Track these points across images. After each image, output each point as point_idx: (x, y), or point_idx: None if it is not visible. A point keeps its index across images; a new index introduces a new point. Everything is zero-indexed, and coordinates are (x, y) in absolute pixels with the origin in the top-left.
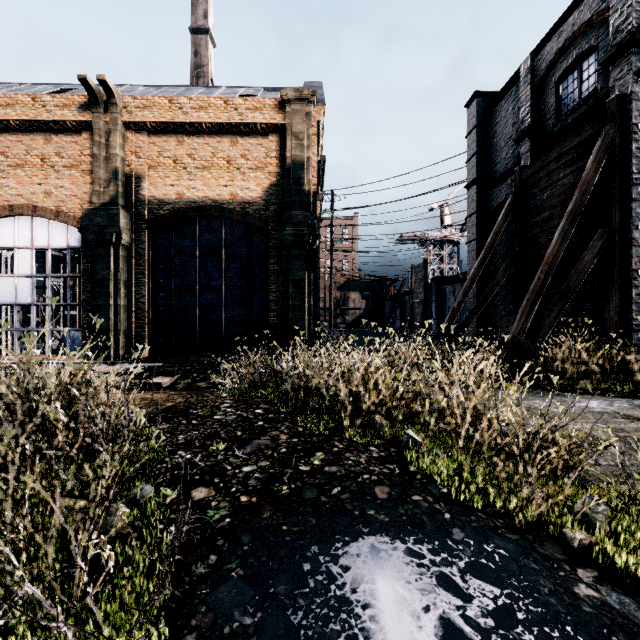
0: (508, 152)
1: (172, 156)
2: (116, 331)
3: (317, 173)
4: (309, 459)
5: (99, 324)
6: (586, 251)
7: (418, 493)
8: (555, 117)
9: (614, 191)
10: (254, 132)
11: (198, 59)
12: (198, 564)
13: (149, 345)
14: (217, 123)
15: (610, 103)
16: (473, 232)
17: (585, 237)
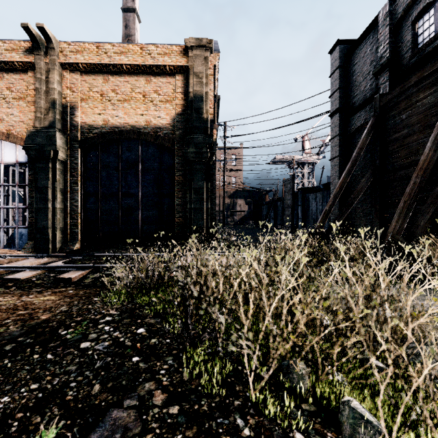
0: (366, 85)
1: (99, 91)
2: (54, 228)
3: (213, 107)
4: None
5: None
6: None
7: None
8: (412, 50)
9: None
10: (164, 73)
11: (128, 30)
12: None
13: (81, 239)
14: (135, 65)
15: None
16: (336, 150)
17: None
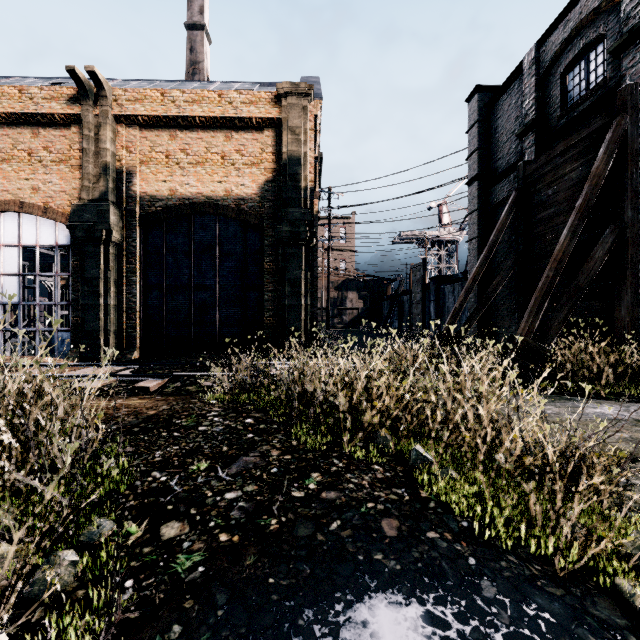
0: (511, 147)
1: (164, 151)
2: (106, 331)
3: (314, 170)
4: (303, 482)
5: (56, 325)
6: (596, 248)
7: (433, 528)
8: (561, 110)
9: (626, 185)
10: (249, 127)
11: (194, 55)
12: (156, 639)
13: (141, 346)
14: (211, 117)
15: (621, 92)
16: (474, 230)
17: (594, 233)
